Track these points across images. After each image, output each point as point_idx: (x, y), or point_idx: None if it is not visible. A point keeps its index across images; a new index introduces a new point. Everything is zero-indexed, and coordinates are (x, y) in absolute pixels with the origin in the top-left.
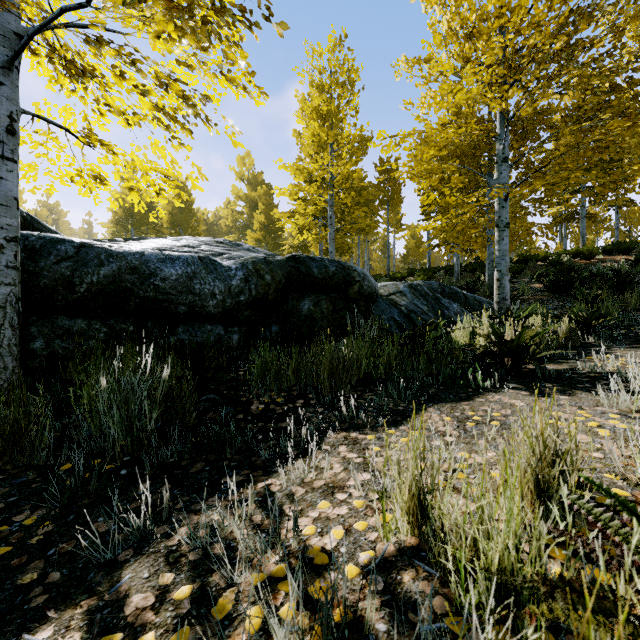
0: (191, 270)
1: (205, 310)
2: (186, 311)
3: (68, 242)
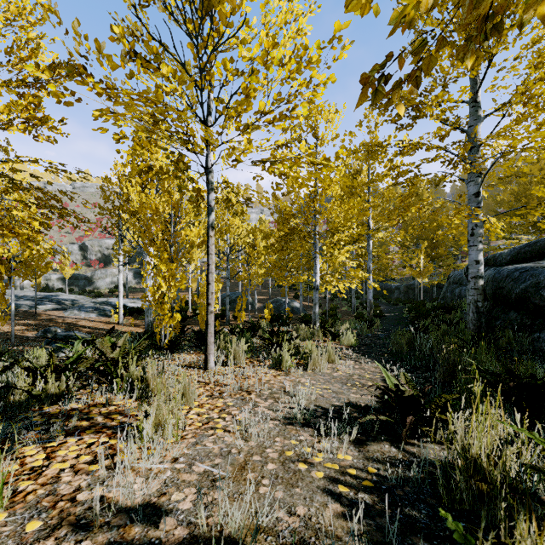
0: None
1: None
2: None
3: (522, 269)
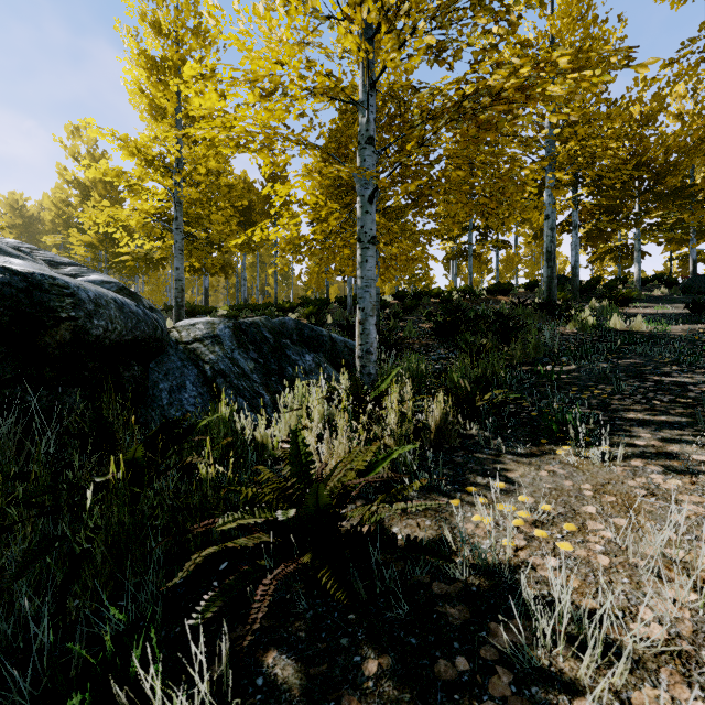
0: None
1: None
2: None
3: None
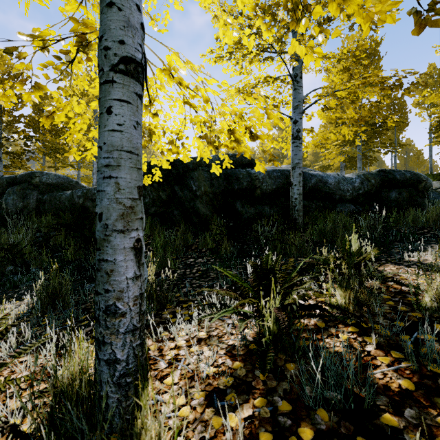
0: (337, 180)
1: (345, 197)
2: (338, 198)
3: None
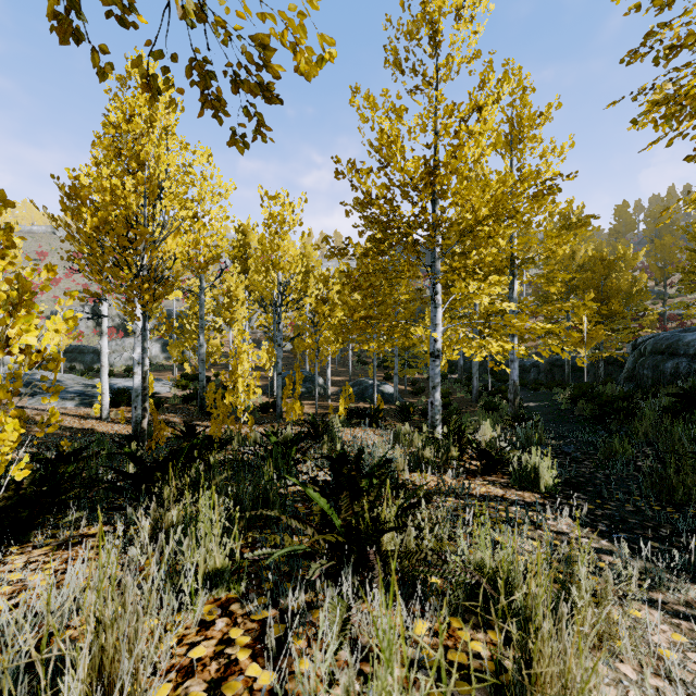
0: None
1: None
2: None
3: None
